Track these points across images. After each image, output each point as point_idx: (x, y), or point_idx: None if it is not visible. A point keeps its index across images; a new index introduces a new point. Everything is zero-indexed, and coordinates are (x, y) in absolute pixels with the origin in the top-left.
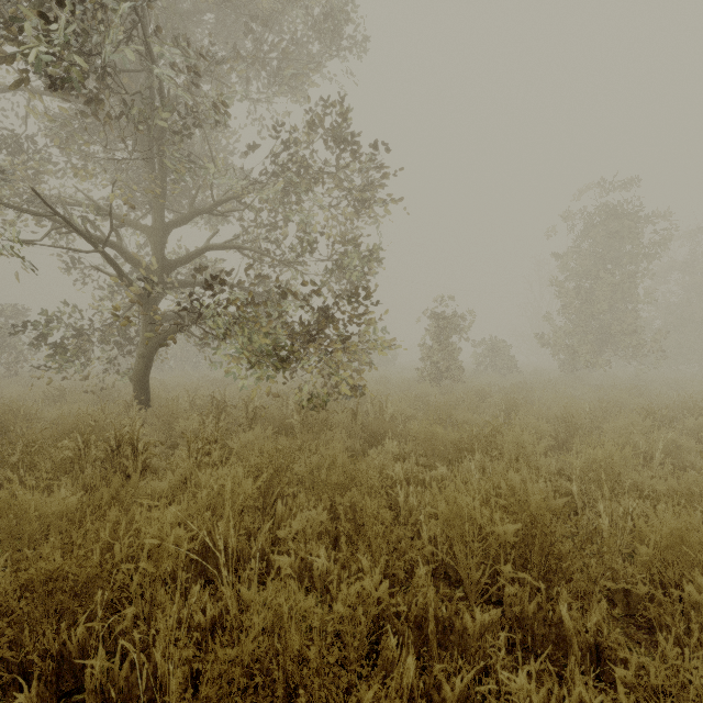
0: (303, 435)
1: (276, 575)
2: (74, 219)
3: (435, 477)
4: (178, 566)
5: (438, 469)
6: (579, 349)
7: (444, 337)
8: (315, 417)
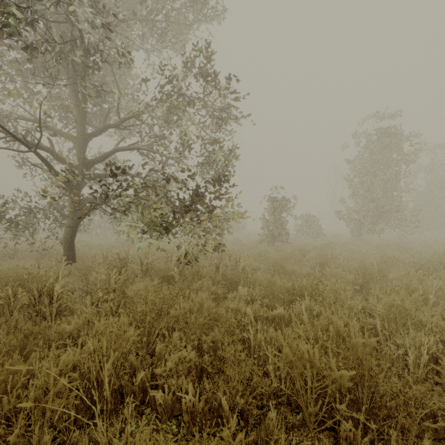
0: (180, 284)
1: (153, 404)
2: (19, 130)
3: (275, 315)
4: (69, 404)
5: (277, 309)
6: (364, 221)
7: (277, 214)
8: (189, 270)
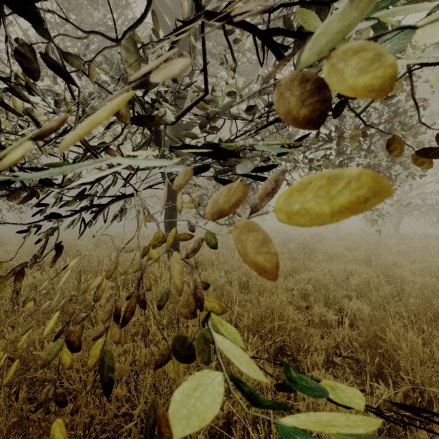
0: None
1: None
2: None
3: None
4: None
5: None
6: None
7: None
8: None
